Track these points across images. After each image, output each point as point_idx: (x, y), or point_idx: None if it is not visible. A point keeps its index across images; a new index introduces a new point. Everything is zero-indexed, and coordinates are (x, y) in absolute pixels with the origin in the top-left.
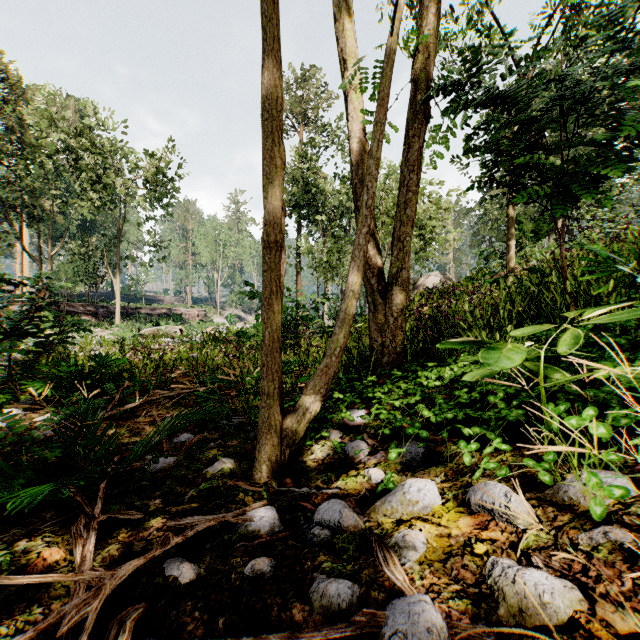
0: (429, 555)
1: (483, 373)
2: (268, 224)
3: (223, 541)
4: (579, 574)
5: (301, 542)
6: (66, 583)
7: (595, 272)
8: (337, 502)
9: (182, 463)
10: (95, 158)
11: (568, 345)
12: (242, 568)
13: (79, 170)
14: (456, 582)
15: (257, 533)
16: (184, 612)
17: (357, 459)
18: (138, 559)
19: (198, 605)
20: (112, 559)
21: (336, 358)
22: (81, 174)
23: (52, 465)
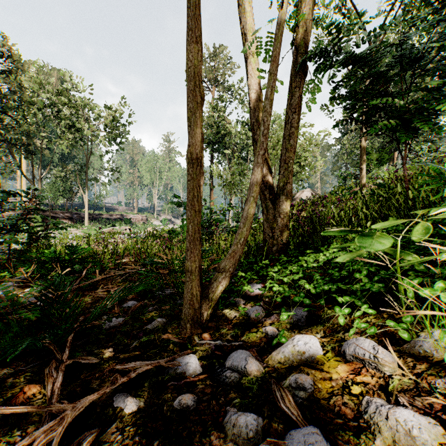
0: (316, 394)
1: (351, 256)
2: (191, 145)
3: (158, 381)
4: (439, 412)
5: (216, 382)
6: (40, 412)
7: (428, 185)
8: (243, 352)
9: (128, 322)
10: (71, 110)
11: (419, 234)
12: (172, 402)
13: (60, 119)
14: (339, 416)
15: (183, 375)
16: (127, 436)
17: (256, 320)
18: (93, 394)
19: (138, 431)
20: (75, 393)
21: (241, 245)
22: (61, 121)
23: (34, 323)
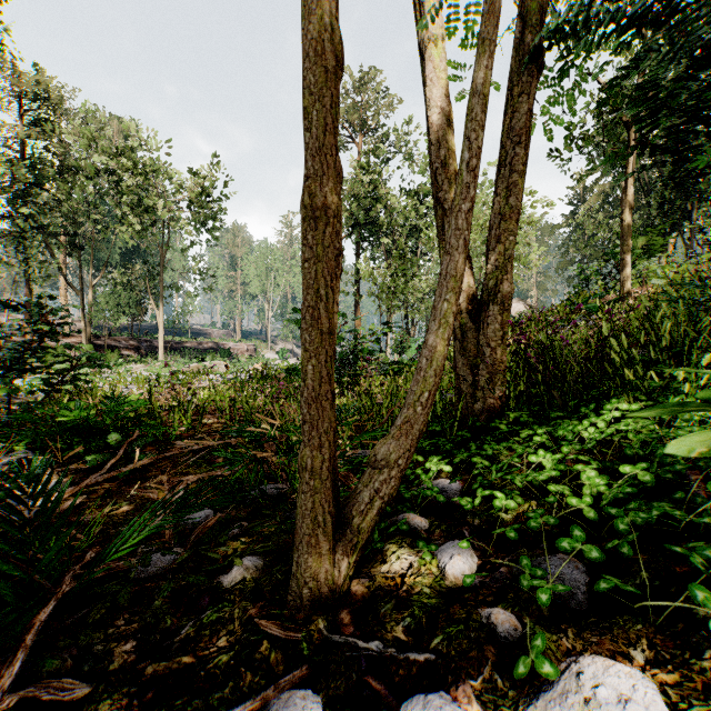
0: None
1: (706, 442)
2: (310, 177)
3: None
4: None
5: None
6: None
7: None
8: (444, 708)
9: (186, 563)
10: (136, 178)
11: None
12: None
13: (120, 193)
14: None
15: None
16: None
17: (461, 580)
18: None
19: None
20: None
21: (423, 408)
22: (123, 197)
23: None
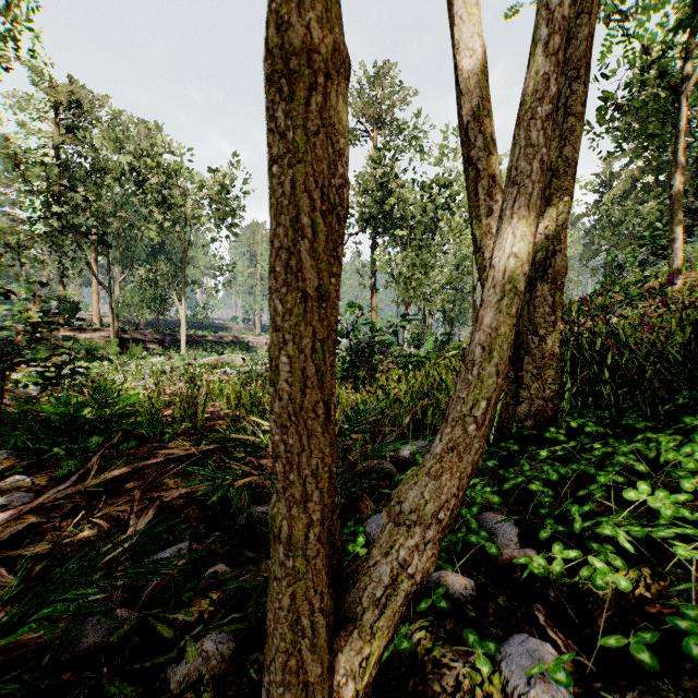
0: None
1: None
2: None
3: None
4: None
5: None
6: None
7: None
8: None
9: (130, 636)
10: (159, 177)
11: None
12: None
13: (145, 192)
14: None
15: None
16: None
17: None
18: None
19: None
20: None
21: (476, 427)
22: (147, 196)
23: None
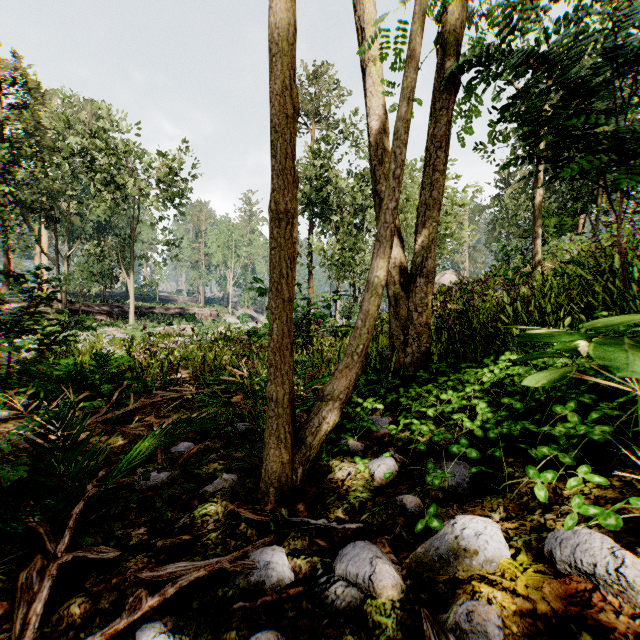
0: None
1: (549, 377)
2: (276, 190)
3: (215, 598)
4: None
5: (319, 605)
6: None
7: None
8: (366, 547)
9: (177, 479)
10: (109, 159)
11: None
12: None
13: (94, 171)
14: None
15: (260, 586)
16: None
17: (385, 481)
18: (92, 636)
19: None
20: (70, 619)
21: (358, 357)
22: (96, 175)
23: (21, 482)
